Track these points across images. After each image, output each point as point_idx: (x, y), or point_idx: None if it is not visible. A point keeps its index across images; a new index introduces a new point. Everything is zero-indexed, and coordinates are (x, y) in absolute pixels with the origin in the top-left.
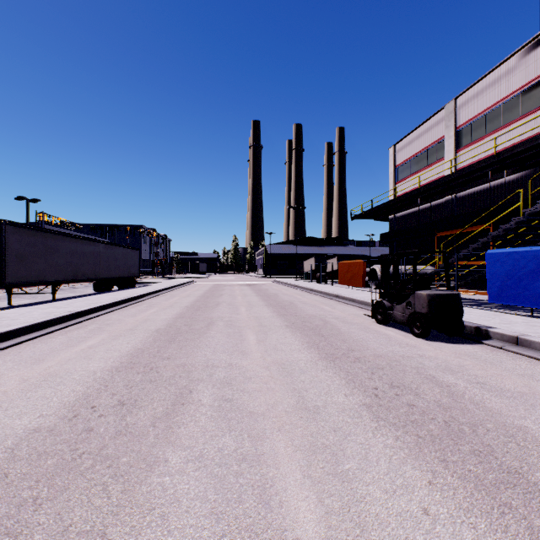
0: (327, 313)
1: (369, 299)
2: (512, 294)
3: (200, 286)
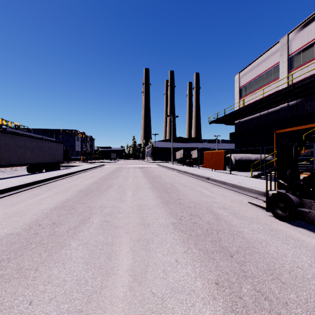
0: (210, 199)
1: (239, 183)
2: None
3: (106, 168)
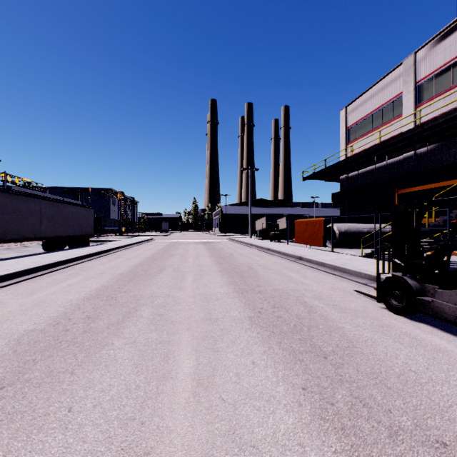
0: (301, 286)
1: (344, 264)
2: None
3: (156, 244)
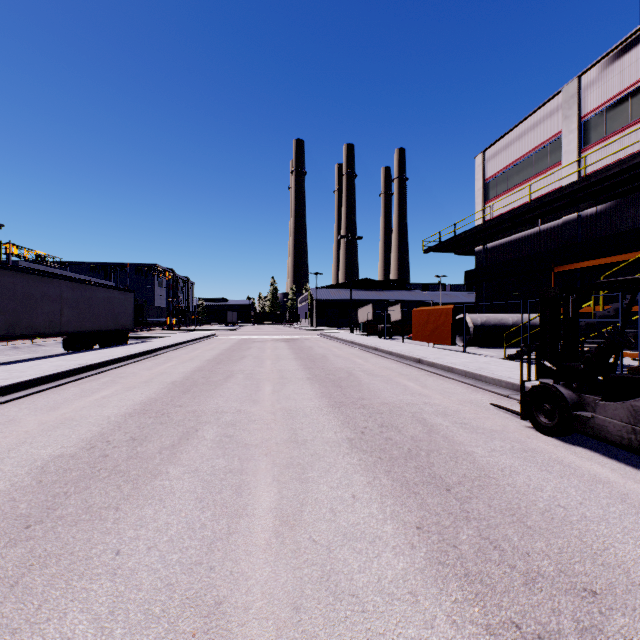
0: (419, 399)
1: (478, 369)
2: None
3: (219, 342)
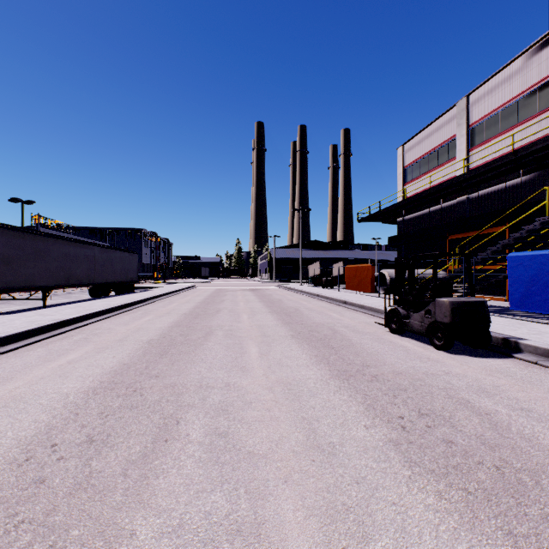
0: (336, 321)
1: (379, 306)
2: (537, 301)
3: (201, 291)
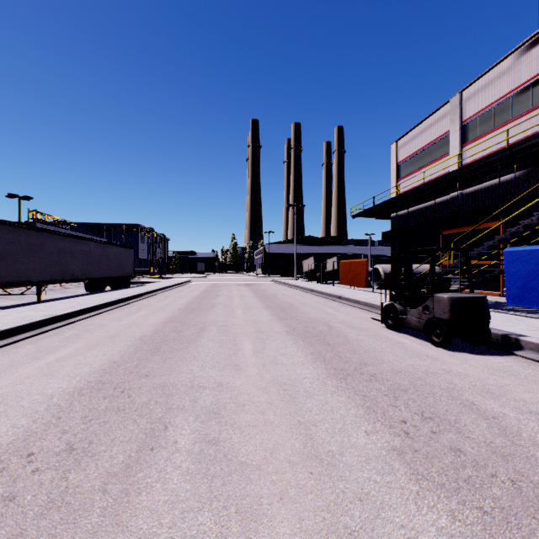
0: (331, 316)
1: (374, 301)
2: (535, 296)
3: (196, 286)
